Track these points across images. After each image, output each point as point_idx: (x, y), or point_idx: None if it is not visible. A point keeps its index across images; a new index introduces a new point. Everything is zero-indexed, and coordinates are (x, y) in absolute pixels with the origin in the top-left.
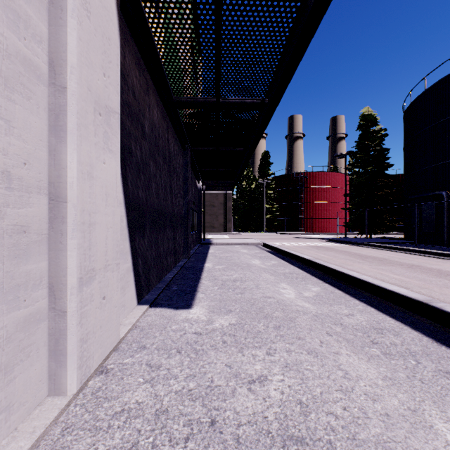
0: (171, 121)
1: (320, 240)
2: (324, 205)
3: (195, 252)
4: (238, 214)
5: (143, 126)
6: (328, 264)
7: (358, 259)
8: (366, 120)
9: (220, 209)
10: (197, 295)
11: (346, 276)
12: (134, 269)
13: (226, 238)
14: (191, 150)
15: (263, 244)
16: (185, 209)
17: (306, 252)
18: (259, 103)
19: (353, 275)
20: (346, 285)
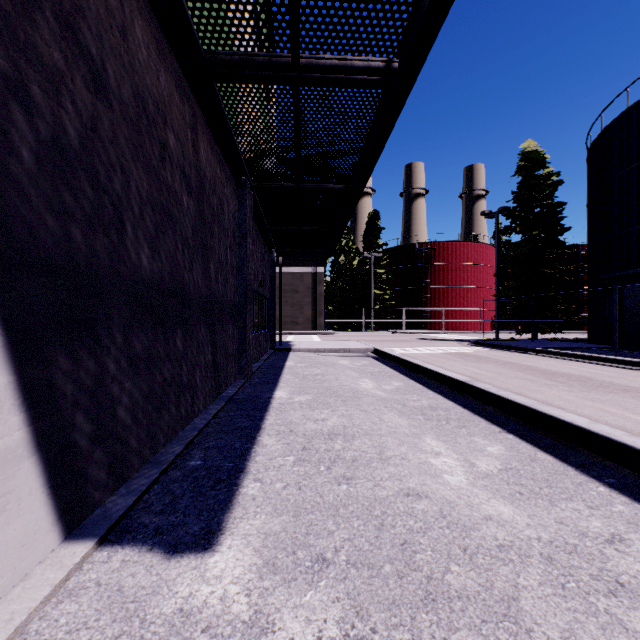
0: (205, 113)
1: (460, 342)
2: (460, 291)
3: (262, 366)
4: (332, 304)
5: (93, 59)
6: (506, 394)
7: (543, 379)
8: (529, 160)
9: (306, 297)
10: (241, 488)
11: (559, 424)
12: (44, 446)
13: (315, 339)
14: (253, 188)
15: (374, 350)
16: (240, 292)
17: (447, 365)
18: (382, 67)
19: (577, 424)
20: (559, 441)
